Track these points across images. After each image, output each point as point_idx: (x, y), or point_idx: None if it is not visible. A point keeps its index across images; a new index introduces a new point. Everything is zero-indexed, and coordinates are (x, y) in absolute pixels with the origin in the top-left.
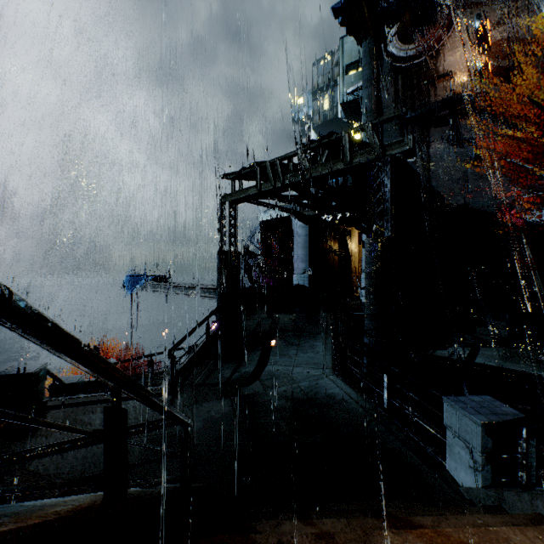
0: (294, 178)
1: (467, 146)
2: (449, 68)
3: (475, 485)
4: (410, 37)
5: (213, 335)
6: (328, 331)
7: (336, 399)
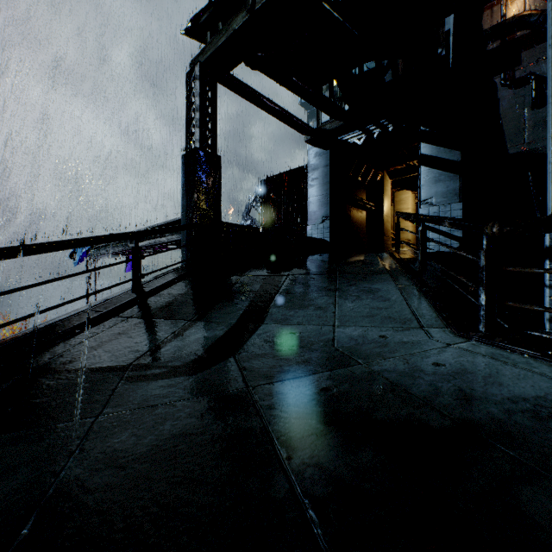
0: None
1: (523, 86)
2: None
3: None
4: None
5: (156, 281)
6: (392, 269)
7: None
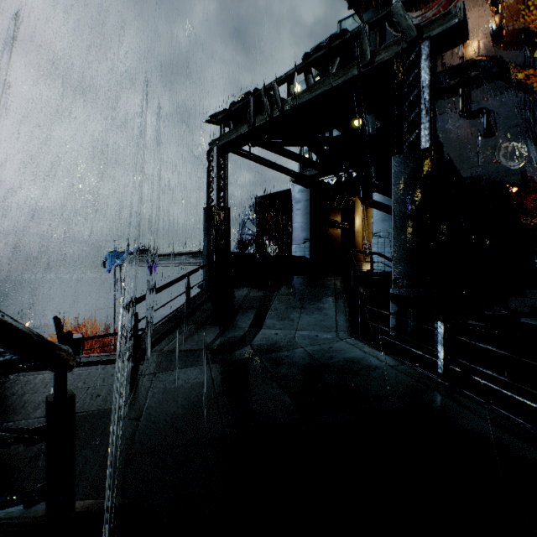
0: (296, 101)
1: (477, 117)
2: None
3: None
4: (415, 8)
5: (196, 299)
6: (338, 293)
7: (361, 364)
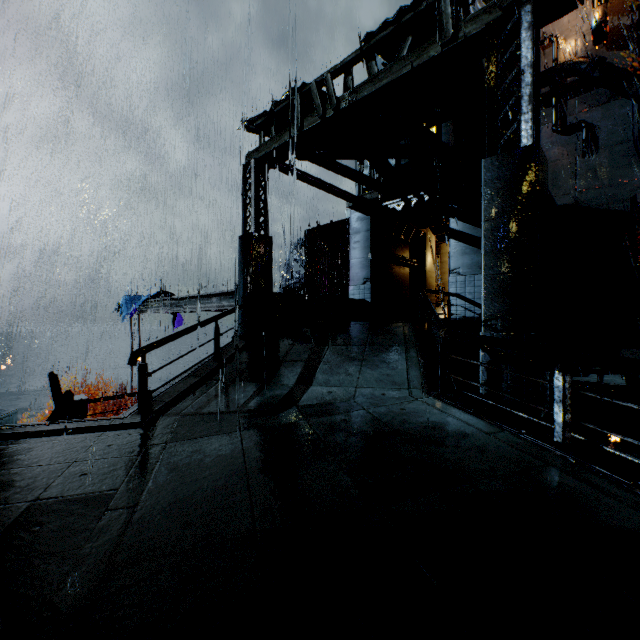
0: (355, 96)
1: (574, 133)
2: (550, 32)
3: None
4: None
5: (227, 350)
6: (408, 342)
7: (445, 430)
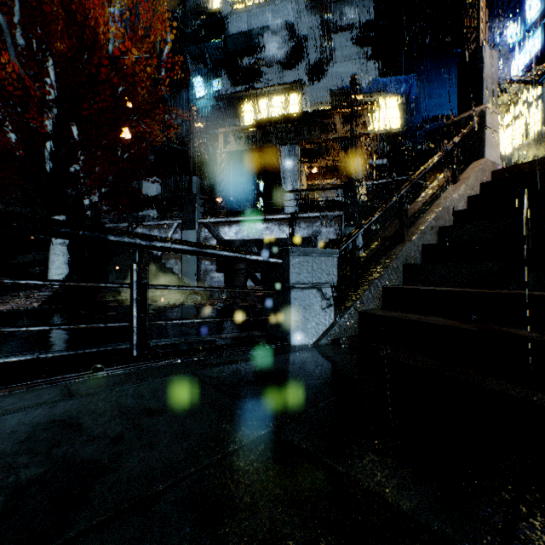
0: None
1: None
2: None
3: (329, 323)
4: None
5: None
6: None
7: (3, 454)
